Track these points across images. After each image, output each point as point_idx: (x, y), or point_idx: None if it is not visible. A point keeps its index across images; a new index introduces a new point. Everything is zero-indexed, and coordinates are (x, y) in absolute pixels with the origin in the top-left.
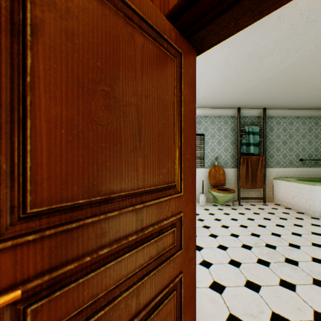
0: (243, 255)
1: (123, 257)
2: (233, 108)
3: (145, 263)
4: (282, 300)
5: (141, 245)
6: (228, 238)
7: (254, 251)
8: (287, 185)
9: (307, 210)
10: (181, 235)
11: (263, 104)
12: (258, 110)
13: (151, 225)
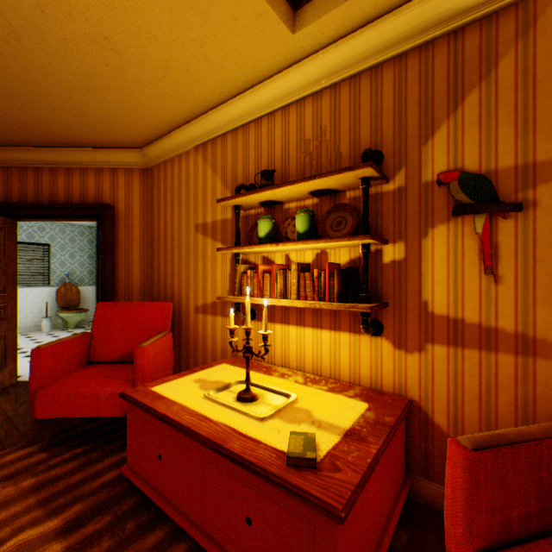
0: None
1: None
2: None
3: None
4: None
5: None
6: None
7: None
8: None
9: None
10: (7, 314)
11: None
12: None
13: None
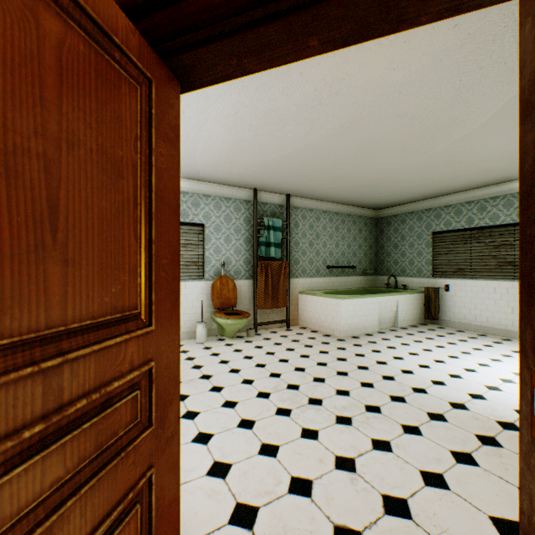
0: (259, 408)
1: (7, 478)
2: (248, 188)
3: (69, 473)
4: (304, 456)
5: (58, 441)
6: (239, 388)
7: (273, 399)
8: (314, 300)
9: (334, 331)
10: (151, 402)
11: (287, 188)
12: (280, 196)
13: (85, 396)
